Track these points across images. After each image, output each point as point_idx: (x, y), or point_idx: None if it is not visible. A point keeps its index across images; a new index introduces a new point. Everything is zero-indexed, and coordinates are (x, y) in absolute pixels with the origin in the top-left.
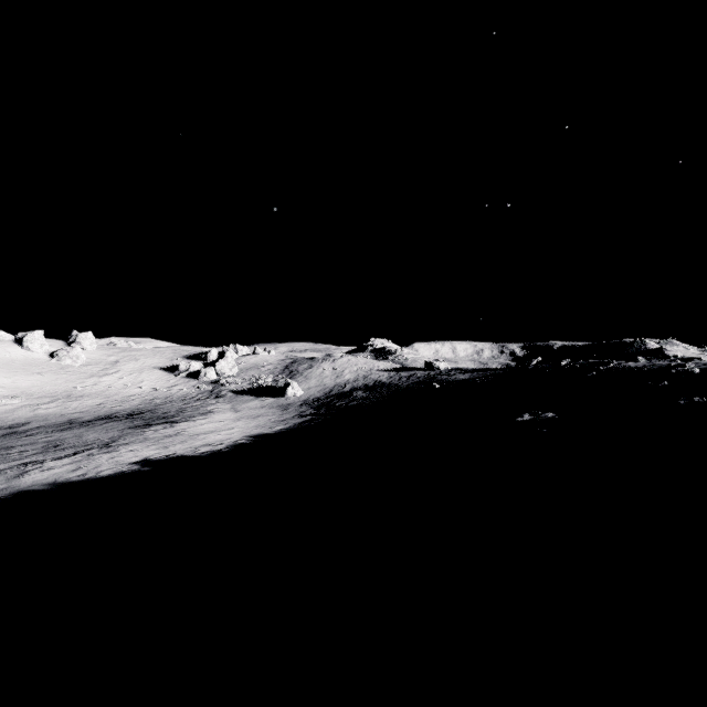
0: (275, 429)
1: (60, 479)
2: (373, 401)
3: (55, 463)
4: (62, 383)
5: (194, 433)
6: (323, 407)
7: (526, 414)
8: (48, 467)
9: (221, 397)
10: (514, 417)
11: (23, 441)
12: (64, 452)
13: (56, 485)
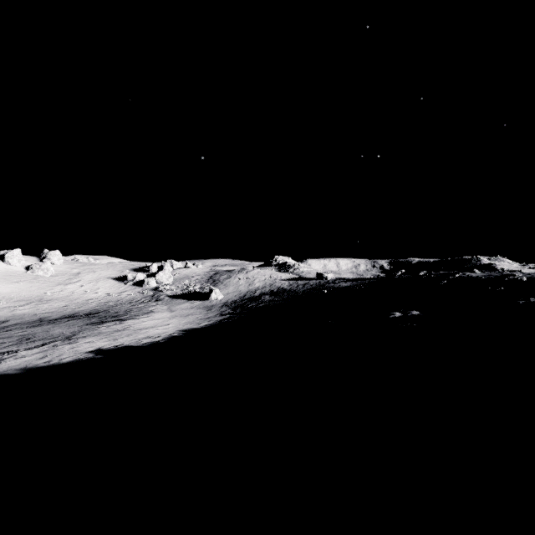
0: (201, 324)
1: (29, 365)
2: (277, 303)
3: (27, 352)
4: (35, 290)
5: (138, 328)
6: (238, 307)
7: (397, 312)
8: (20, 356)
9: (160, 300)
10: (387, 314)
11: (2, 335)
12: (34, 343)
13: (26, 370)
